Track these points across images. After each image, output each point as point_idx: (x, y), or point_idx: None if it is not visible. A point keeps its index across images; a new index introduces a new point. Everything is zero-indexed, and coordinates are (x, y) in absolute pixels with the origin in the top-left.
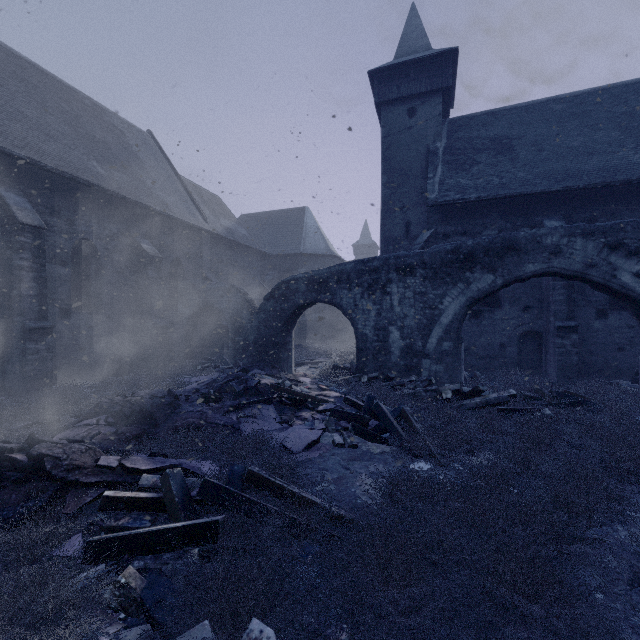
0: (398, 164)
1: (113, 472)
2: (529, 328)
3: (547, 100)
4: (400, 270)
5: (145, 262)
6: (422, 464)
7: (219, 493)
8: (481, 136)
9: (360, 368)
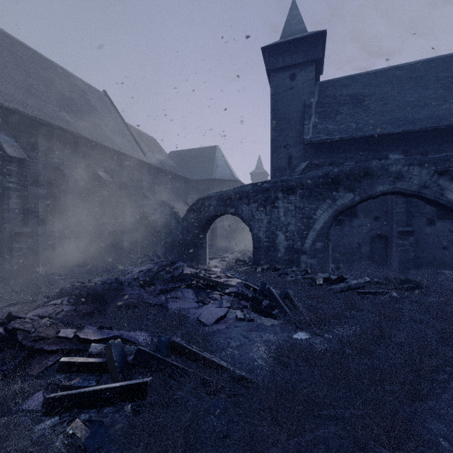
0: (283, 114)
1: (70, 342)
2: (378, 232)
3: (390, 68)
4: (285, 190)
5: (100, 185)
6: (302, 334)
7: (149, 359)
8: (343, 94)
9: (256, 261)
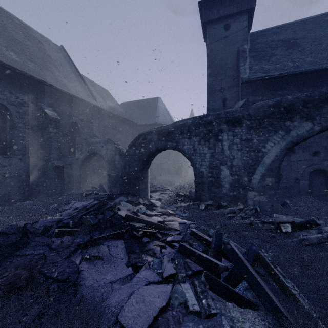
0: (218, 61)
1: None
2: (317, 167)
3: (318, 16)
4: (229, 122)
5: (47, 122)
6: None
7: None
8: (274, 40)
9: (198, 197)
